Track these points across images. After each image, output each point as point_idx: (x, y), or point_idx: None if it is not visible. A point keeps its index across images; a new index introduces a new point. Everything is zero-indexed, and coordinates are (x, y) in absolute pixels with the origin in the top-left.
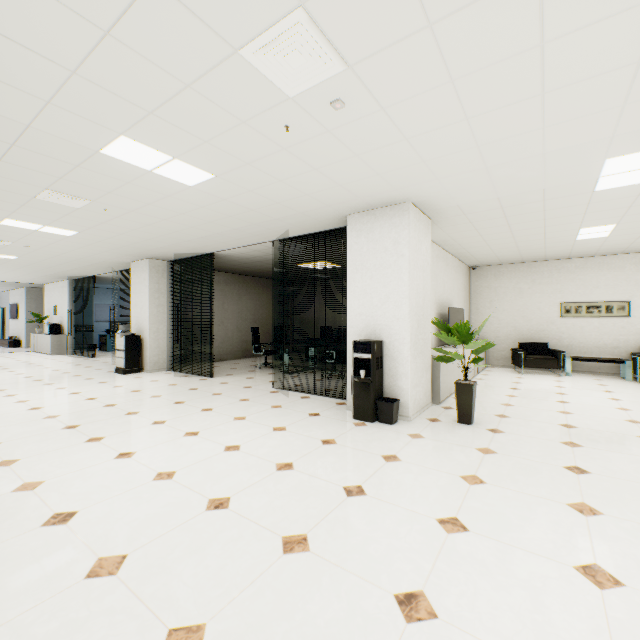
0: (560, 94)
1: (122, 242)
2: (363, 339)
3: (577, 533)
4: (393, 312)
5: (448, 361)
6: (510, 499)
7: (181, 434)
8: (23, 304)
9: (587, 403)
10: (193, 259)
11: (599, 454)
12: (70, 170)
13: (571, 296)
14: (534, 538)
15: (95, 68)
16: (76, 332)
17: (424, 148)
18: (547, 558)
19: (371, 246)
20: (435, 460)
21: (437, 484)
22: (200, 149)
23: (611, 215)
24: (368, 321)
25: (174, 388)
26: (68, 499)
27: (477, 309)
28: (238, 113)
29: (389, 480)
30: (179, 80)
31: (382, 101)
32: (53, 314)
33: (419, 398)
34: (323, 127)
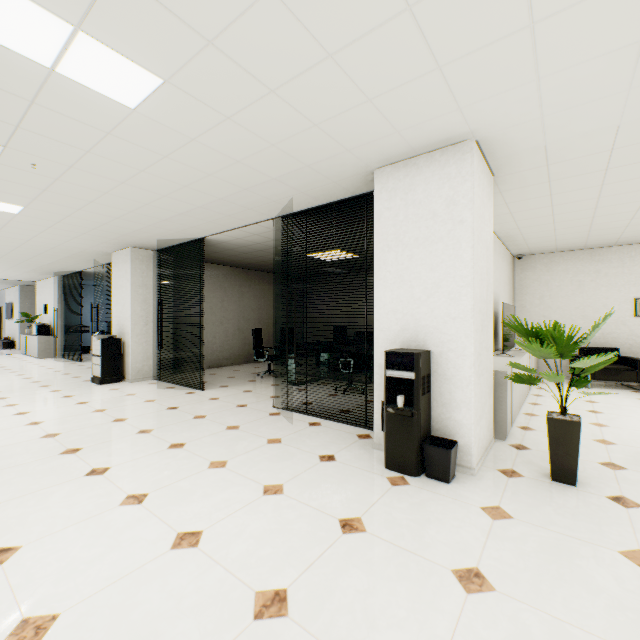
0: None
1: (87, 223)
2: (399, 348)
3: None
4: (446, 308)
5: (531, 382)
6: None
7: (118, 500)
8: (17, 303)
9: None
10: (181, 247)
11: None
12: None
13: None
14: None
15: None
16: (70, 333)
17: None
18: None
19: (411, 211)
20: (561, 590)
21: None
22: None
23: None
24: (406, 321)
25: (149, 406)
26: None
27: (523, 307)
28: None
29: None
30: None
31: None
32: (44, 313)
33: (482, 436)
34: None
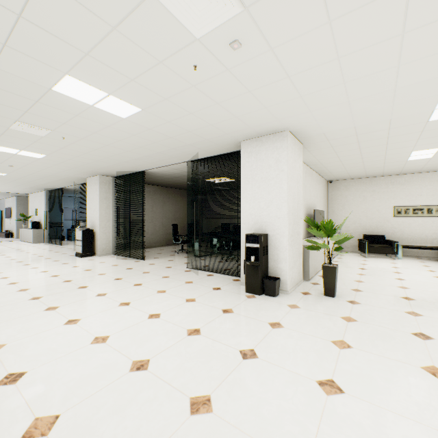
0: (417, 34)
1: (78, 163)
2: (253, 233)
3: (435, 396)
4: (275, 213)
5: (316, 249)
6: (374, 362)
7: (117, 304)
8: (14, 208)
9: (418, 280)
10: (130, 175)
11: (437, 322)
12: (32, 105)
13: (401, 201)
14: (400, 400)
15: (36, 11)
16: (51, 227)
17: (302, 85)
18: (415, 421)
19: (259, 164)
20: (310, 327)
21: (314, 348)
22: (128, 86)
23: (437, 141)
24: (256, 219)
25: (116, 268)
26: (21, 360)
27: (333, 211)
28: (156, 54)
29: (275, 344)
30: (106, 22)
31: (271, 42)
32: (35, 215)
33: (294, 276)
34: (223, 66)
